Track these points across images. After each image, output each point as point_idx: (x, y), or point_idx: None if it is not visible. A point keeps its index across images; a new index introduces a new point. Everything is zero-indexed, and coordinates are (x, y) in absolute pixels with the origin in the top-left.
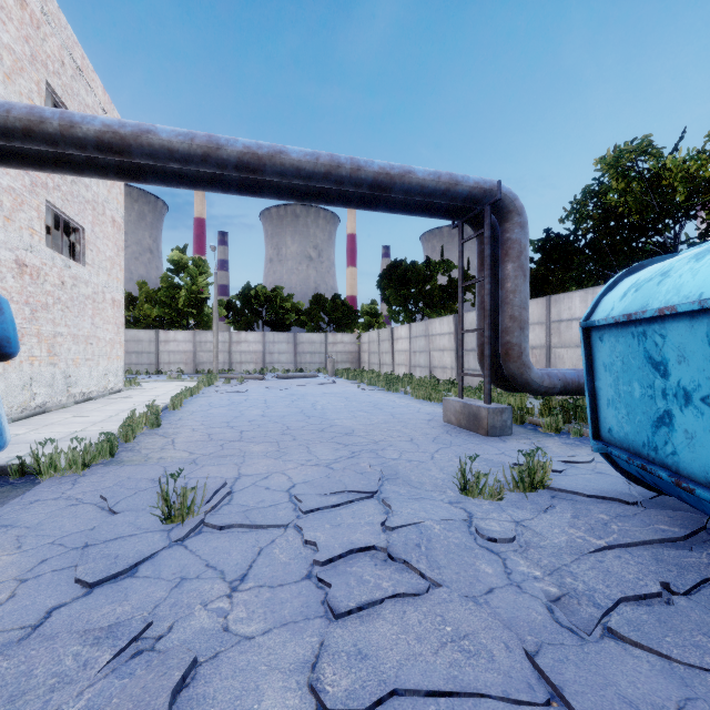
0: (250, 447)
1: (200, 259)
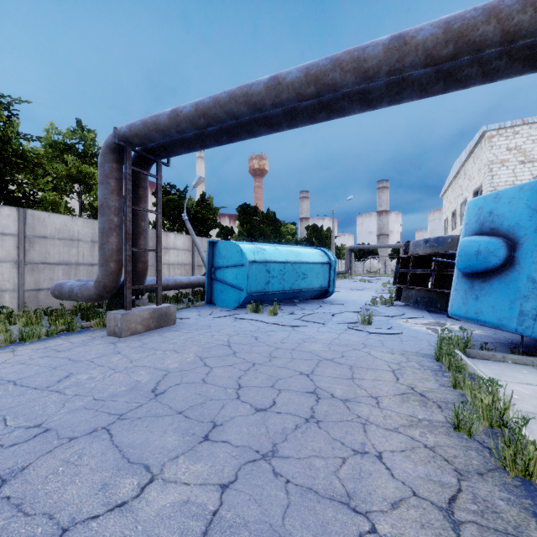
0: (321, 348)
1: None
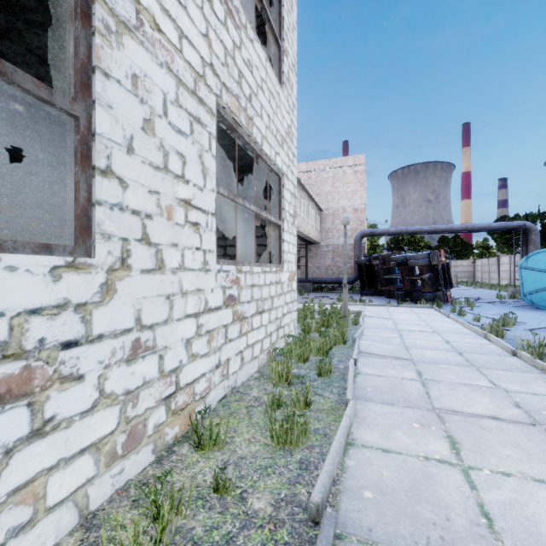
0: None
1: (373, 224)
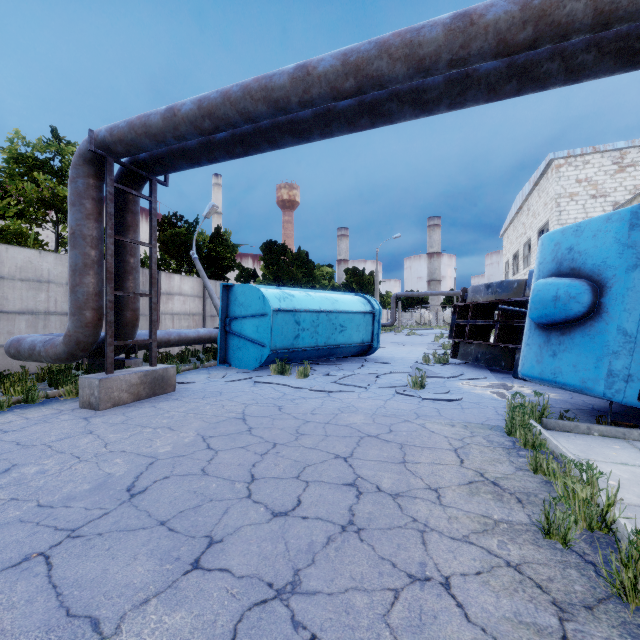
0: (363, 420)
1: None
